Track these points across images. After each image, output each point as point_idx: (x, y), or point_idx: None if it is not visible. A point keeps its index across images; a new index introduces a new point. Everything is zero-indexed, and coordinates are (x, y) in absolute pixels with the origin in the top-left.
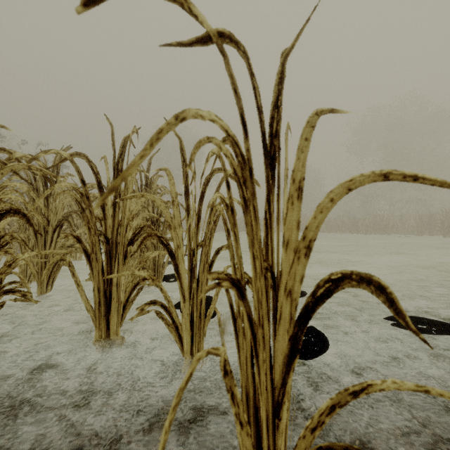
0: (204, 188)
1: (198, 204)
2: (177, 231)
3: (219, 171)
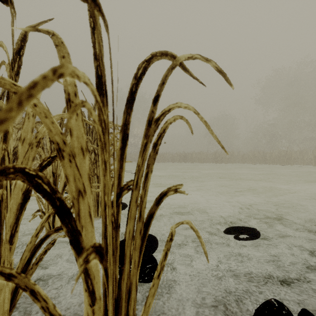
0: (135, 83)
1: (123, 113)
2: (77, 163)
3: (163, 58)
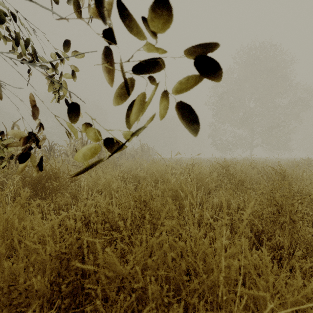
0: None
1: None
2: None
3: None
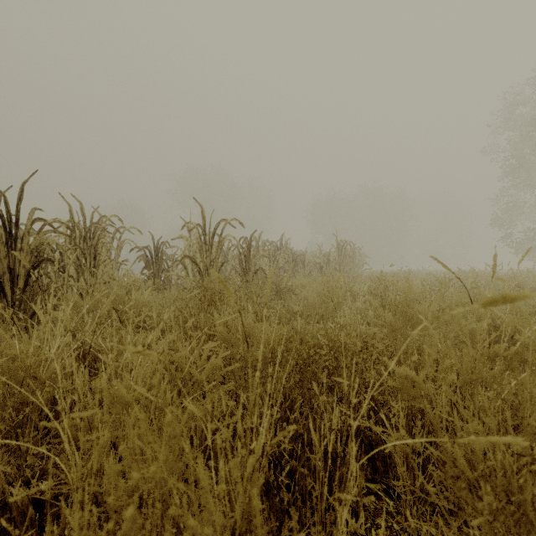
0: None
1: None
2: None
3: None
